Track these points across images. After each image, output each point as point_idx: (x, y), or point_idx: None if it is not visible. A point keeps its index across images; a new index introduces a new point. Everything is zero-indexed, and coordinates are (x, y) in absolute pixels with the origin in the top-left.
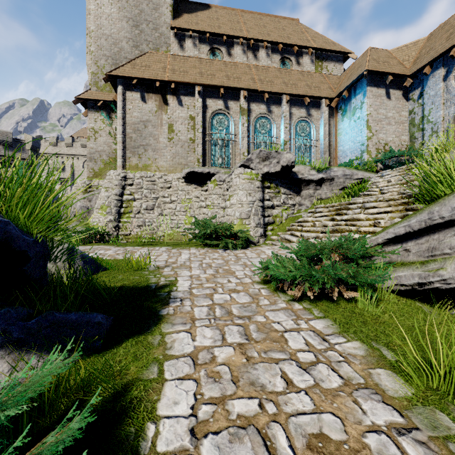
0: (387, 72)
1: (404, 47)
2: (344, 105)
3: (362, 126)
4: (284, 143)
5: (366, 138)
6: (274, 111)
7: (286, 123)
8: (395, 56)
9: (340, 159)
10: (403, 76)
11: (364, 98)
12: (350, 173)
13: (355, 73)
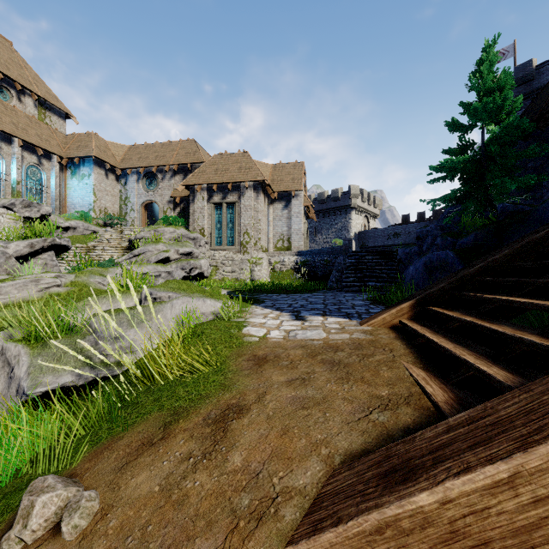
0: (107, 162)
1: (116, 145)
2: (74, 167)
3: (90, 191)
4: (16, 183)
5: (93, 201)
6: (3, 148)
7: (19, 165)
8: (111, 148)
9: (70, 209)
10: (116, 167)
11: (92, 172)
12: (88, 226)
13: (84, 149)
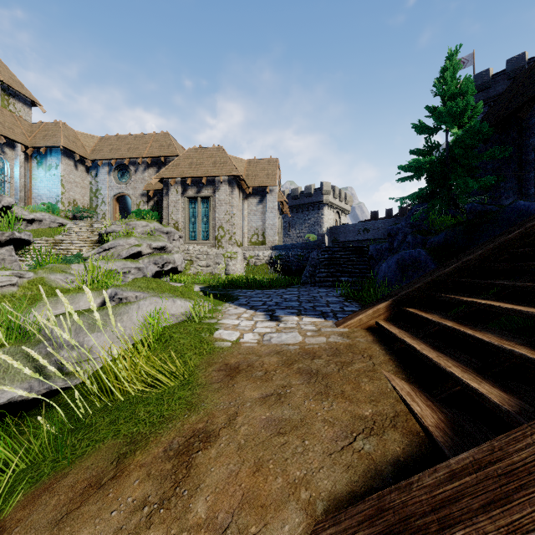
0: (76, 153)
1: (86, 135)
2: (40, 157)
3: (58, 182)
4: None
5: (61, 192)
6: None
7: None
8: (80, 139)
9: (36, 200)
10: (86, 158)
11: (59, 163)
12: (55, 219)
13: (51, 138)
